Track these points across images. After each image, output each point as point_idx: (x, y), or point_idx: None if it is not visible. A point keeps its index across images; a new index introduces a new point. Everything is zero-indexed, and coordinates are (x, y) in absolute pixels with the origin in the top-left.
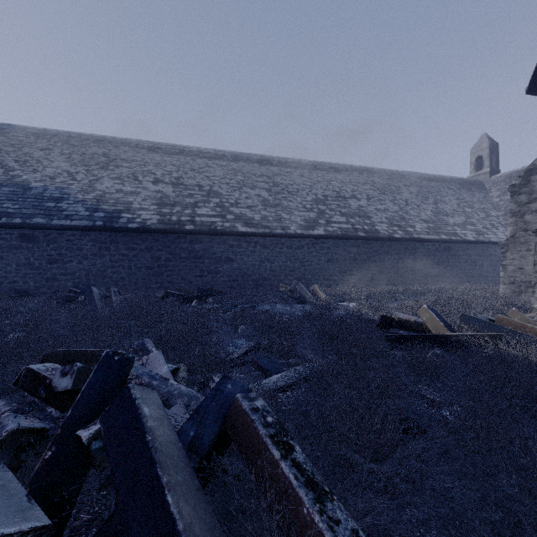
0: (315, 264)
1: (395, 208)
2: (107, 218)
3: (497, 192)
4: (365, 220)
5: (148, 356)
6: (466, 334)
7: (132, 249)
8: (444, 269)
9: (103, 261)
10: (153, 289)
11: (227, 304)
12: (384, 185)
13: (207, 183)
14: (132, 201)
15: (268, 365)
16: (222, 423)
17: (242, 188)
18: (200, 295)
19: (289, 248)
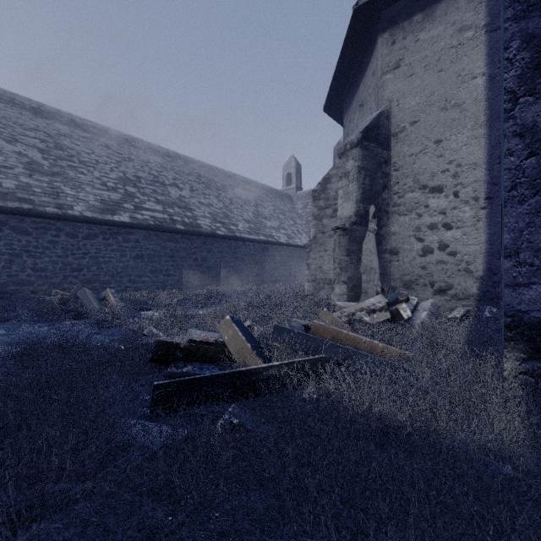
0: (117, 261)
1: (220, 205)
2: None
3: (301, 205)
4: (186, 212)
5: None
6: (280, 363)
7: None
8: (263, 269)
9: None
10: None
11: None
12: (210, 181)
13: None
14: None
15: None
16: None
17: None
18: None
19: (72, 237)
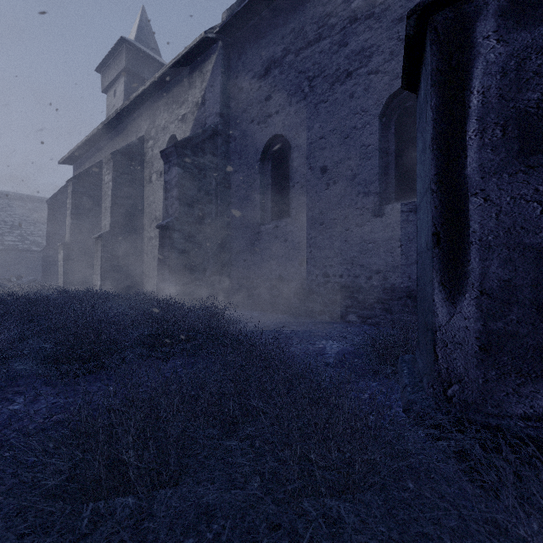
0: None
1: None
2: None
3: None
4: None
5: None
6: None
7: None
8: None
9: None
10: None
11: None
12: None
13: (10, 219)
14: None
15: None
16: None
17: (37, 224)
18: None
19: None
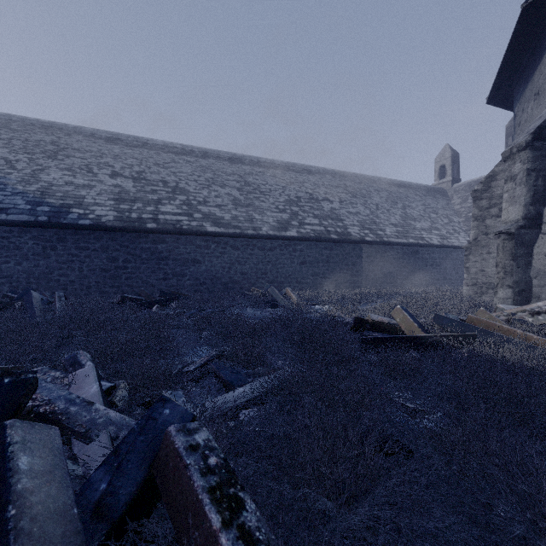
0: (288, 267)
1: (366, 212)
2: (53, 213)
3: (458, 200)
4: (337, 222)
5: (75, 372)
6: (440, 335)
7: (83, 249)
8: (412, 272)
9: (48, 262)
10: (110, 293)
11: (193, 308)
12: (356, 189)
13: (173, 179)
14: (84, 195)
15: (231, 376)
16: (150, 466)
17: (212, 186)
18: (163, 300)
19: (261, 250)
